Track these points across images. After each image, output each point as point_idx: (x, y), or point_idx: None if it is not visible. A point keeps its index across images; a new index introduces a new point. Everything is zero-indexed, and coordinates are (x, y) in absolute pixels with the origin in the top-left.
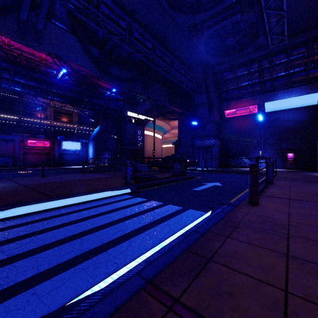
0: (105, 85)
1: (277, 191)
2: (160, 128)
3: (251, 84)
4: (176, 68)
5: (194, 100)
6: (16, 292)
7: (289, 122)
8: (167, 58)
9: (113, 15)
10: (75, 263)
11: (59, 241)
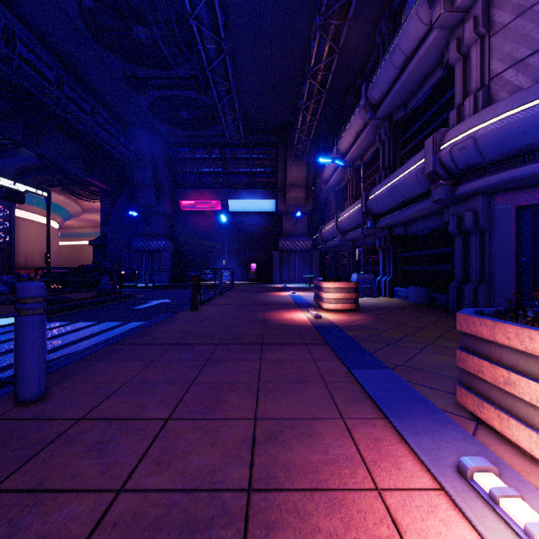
0: None
1: (221, 300)
2: (56, 208)
3: (213, 173)
4: (102, 123)
5: (132, 175)
6: None
7: (253, 227)
8: (84, 104)
9: None
10: None
11: None
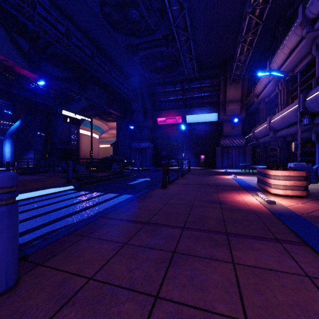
0: (28, 73)
1: (182, 180)
2: (97, 128)
3: (177, 99)
4: (114, 76)
5: (131, 105)
6: (21, 235)
7: (202, 132)
8: (105, 66)
9: (50, 18)
10: (51, 223)
11: (29, 218)
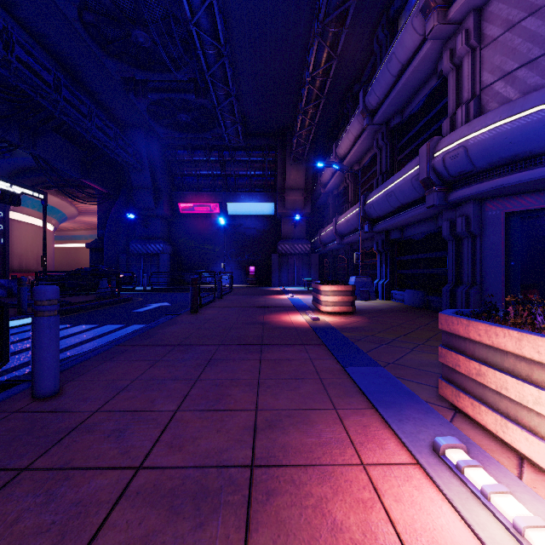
0: None
1: (221, 303)
2: (51, 210)
3: (212, 175)
4: (100, 125)
5: (129, 177)
6: (2, 375)
7: (252, 230)
8: (82, 107)
9: None
10: None
11: None
